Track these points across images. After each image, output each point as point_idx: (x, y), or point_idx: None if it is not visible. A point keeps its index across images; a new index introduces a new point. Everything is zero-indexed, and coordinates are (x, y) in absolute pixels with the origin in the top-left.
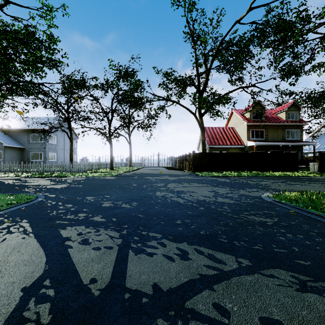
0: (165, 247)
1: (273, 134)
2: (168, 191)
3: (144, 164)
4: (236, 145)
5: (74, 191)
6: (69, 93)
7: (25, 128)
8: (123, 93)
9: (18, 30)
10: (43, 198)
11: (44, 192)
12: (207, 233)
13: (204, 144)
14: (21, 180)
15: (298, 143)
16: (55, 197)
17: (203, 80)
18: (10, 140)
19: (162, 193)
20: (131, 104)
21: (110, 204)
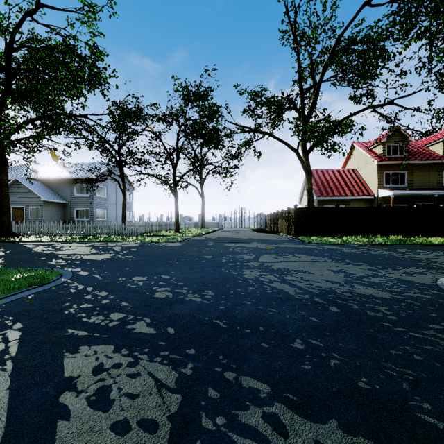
0: (286, 438)
1: (423, 178)
2: (263, 269)
3: (222, 224)
4: (360, 196)
5: (118, 266)
6: (121, 128)
7: (68, 177)
8: (193, 125)
9: (54, 45)
10: (69, 278)
11: (75, 267)
12: (376, 389)
13: (311, 195)
14: (54, 246)
15: None
16: (86, 277)
17: (309, 101)
18: (50, 194)
19: (254, 273)
20: (204, 138)
21: (168, 293)
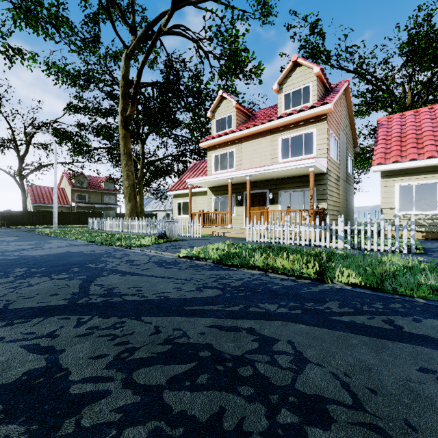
0: None
1: (95, 198)
2: None
3: None
4: (63, 204)
5: None
6: None
7: None
8: None
9: None
10: None
11: None
12: None
13: (25, 204)
14: None
15: (109, 206)
16: None
17: None
18: None
19: None
20: None
21: None
